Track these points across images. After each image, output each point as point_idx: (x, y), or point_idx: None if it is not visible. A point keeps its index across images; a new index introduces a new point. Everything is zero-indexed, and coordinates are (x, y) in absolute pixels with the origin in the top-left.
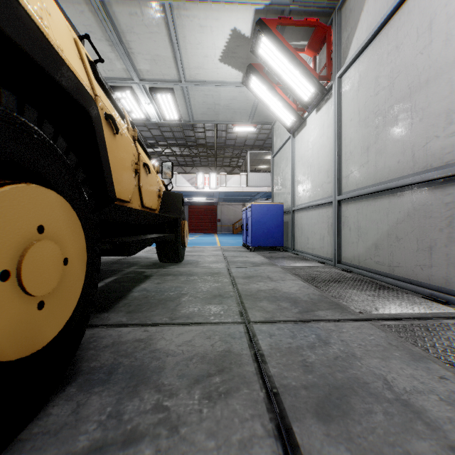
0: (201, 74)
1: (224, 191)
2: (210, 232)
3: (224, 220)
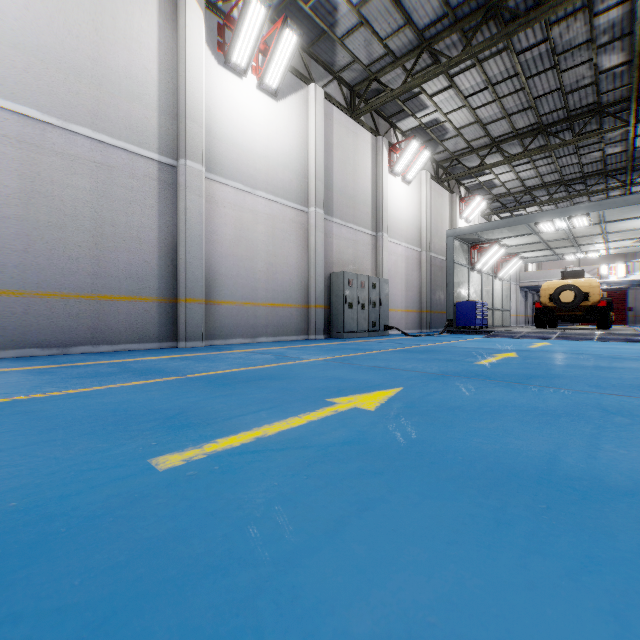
0: (618, 246)
1: (636, 279)
2: (614, 323)
3: (638, 309)
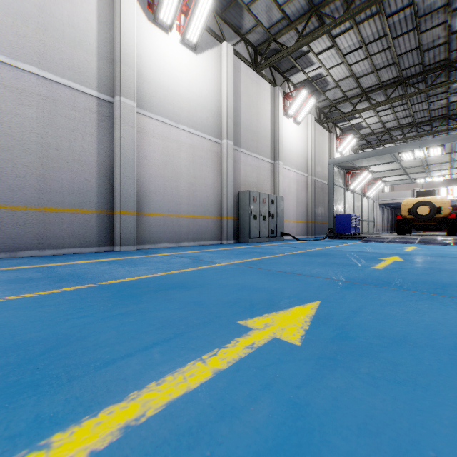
0: None
1: None
2: None
3: None
